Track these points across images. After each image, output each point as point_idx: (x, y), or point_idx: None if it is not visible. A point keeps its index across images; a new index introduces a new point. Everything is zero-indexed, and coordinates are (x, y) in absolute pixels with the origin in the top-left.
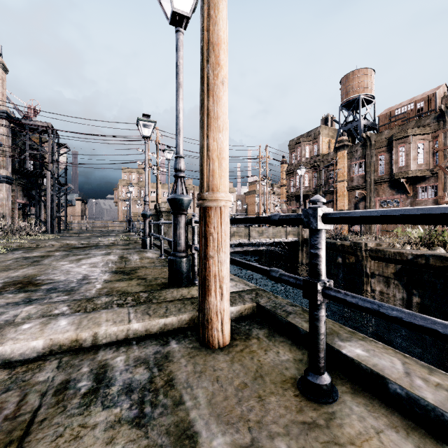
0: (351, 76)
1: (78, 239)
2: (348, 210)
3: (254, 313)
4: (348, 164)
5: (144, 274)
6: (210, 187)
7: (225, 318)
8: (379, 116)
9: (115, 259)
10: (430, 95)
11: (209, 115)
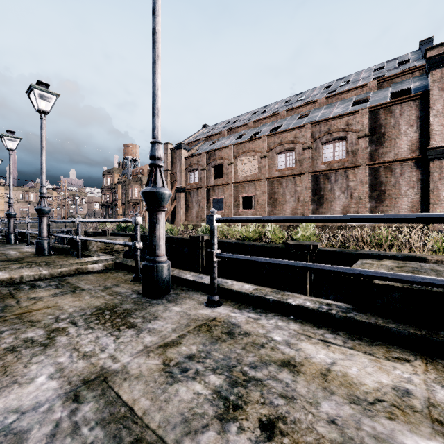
0: (126, 146)
1: None
2: (122, 215)
3: None
4: (122, 192)
5: None
6: None
7: None
8: (132, 171)
9: None
10: (143, 168)
11: None
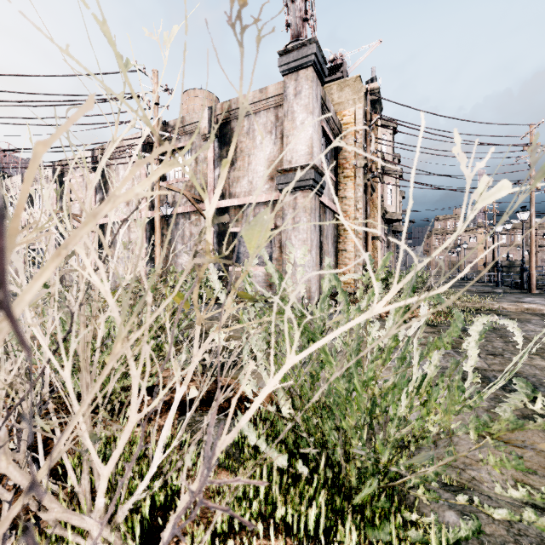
0: None
1: None
2: None
3: (543, 292)
4: None
5: None
6: (531, 270)
7: (533, 289)
8: None
9: None
10: None
11: (530, 260)
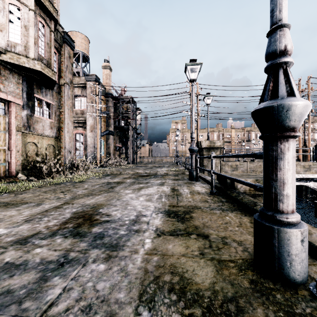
0: None
1: (144, 168)
2: None
3: None
4: None
5: (202, 223)
6: None
7: None
8: None
9: (168, 191)
10: None
11: None
